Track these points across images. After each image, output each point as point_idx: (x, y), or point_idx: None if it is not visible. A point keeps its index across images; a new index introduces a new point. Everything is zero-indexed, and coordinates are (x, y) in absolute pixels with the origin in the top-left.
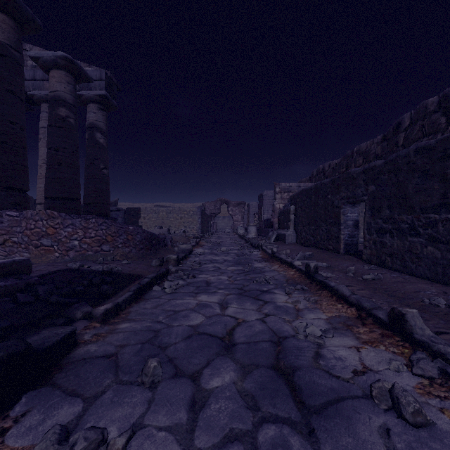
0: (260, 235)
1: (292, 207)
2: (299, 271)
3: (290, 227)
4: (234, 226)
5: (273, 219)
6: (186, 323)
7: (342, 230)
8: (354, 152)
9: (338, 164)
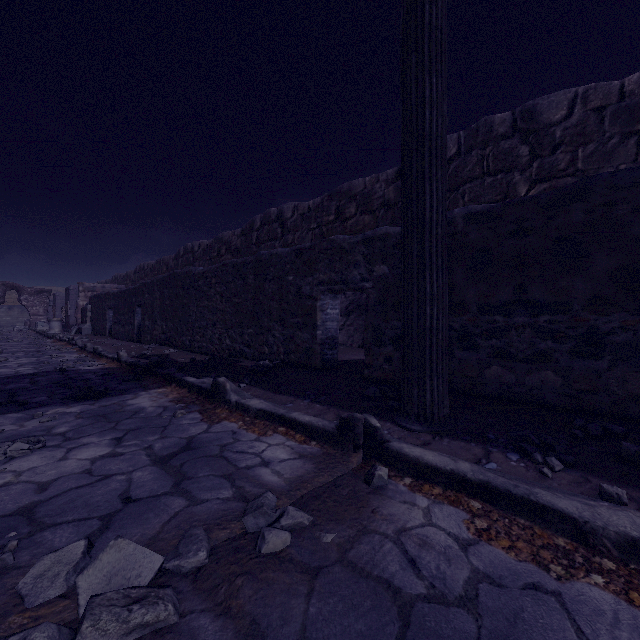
0: (67, 331)
1: (90, 306)
2: (67, 342)
3: (87, 322)
4: (31, 322)
5: (76, 314)
6: (4, 351)
7: (108, 323)
8: (161, 260)
9: (154, 266)
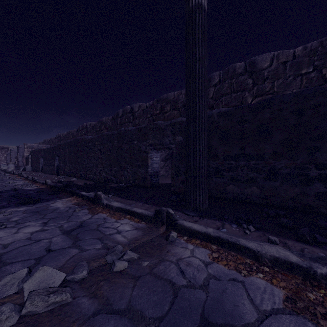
0: (18, 169)
1: (30, 156)
2: (18, 175)
3: (29, 164)
4: None
5: (23, 160)
6: None
7: (40, 165)
8: (70, 132)
9: (66, 135)
